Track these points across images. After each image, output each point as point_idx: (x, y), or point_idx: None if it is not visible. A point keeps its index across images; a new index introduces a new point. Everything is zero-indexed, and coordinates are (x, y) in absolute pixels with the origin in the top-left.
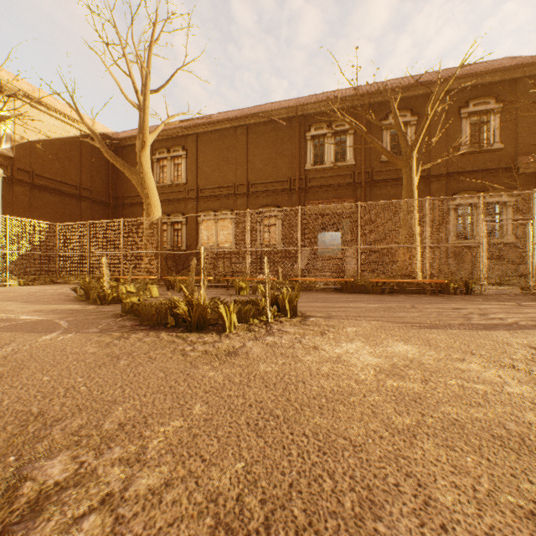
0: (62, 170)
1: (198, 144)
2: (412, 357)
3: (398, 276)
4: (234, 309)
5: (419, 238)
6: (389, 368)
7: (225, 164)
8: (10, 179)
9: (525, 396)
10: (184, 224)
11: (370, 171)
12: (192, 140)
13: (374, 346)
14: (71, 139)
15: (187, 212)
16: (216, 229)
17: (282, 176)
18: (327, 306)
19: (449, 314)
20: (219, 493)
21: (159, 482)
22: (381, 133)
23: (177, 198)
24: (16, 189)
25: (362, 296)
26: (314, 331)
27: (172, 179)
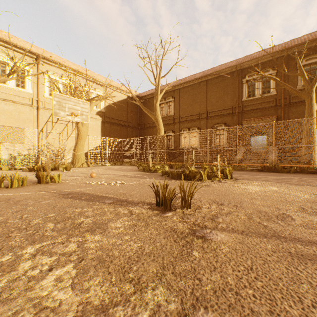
0: (120, 115)
1: (180, 94)
2: (274, 190)
3: (301, 163)
4: (206, 173)
5: (316, 140)
6: (262, 191)
7: (194, 103)
8: (103, 121)
9: (305, 198)
10: (172, 136)
11: (288, 97)
12: (176, 92)
13: (261, 187)
14: (123, 100)
15: (174, 129)
16: (189, 137)
17: (227, 106)
18: (248, 176)
19: (316, 182)
20: (210, 199)
21: (199, 197)
22: (296, 72)
23: (169, 123)
24: (105, 125)
25: (272, 173)
26: (238, 183)
27: (166, 113)
